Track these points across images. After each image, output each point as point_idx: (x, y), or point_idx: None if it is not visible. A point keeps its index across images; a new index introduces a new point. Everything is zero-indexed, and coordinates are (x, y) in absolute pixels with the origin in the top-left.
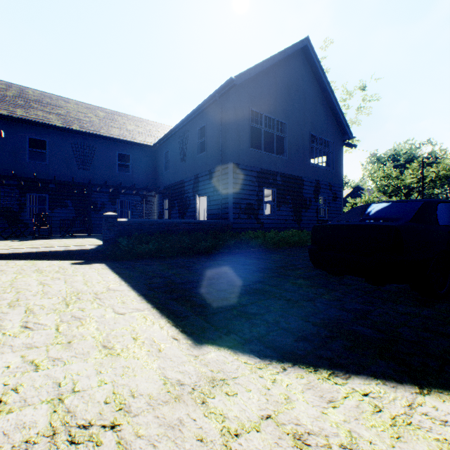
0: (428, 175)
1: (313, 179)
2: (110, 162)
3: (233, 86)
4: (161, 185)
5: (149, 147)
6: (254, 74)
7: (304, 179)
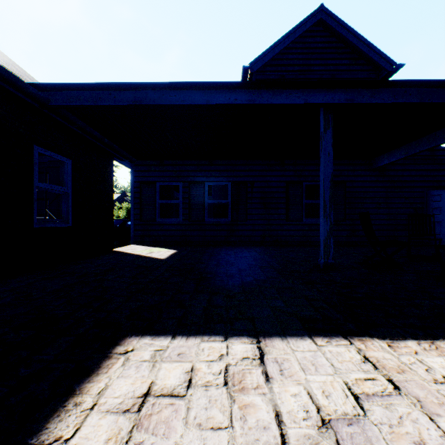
0: None
1: None
2: None
3: None
4: None
5: None
6: None
7: None
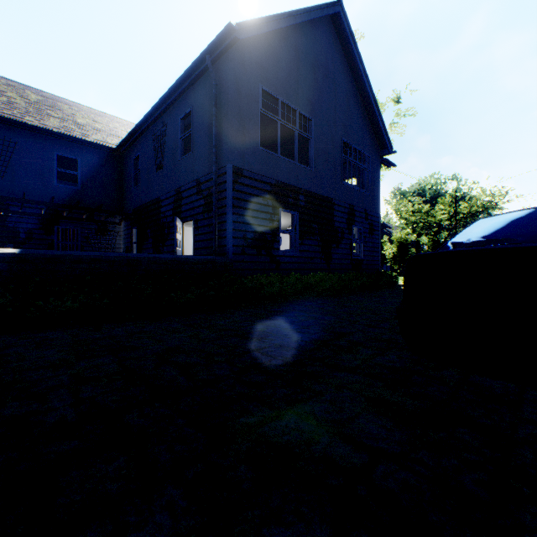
0: (460, 211)
1: (346, 203)
2: (43, 168)
3: (233, 41)
4: (129, 208)
5: (110, 150)
6: (267, 30)
7: (335, 202)
